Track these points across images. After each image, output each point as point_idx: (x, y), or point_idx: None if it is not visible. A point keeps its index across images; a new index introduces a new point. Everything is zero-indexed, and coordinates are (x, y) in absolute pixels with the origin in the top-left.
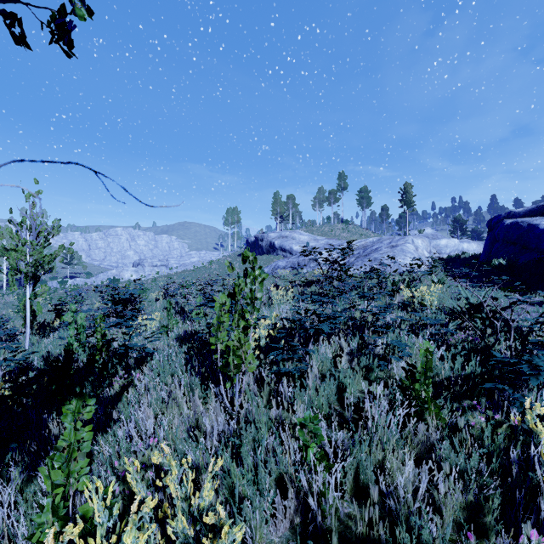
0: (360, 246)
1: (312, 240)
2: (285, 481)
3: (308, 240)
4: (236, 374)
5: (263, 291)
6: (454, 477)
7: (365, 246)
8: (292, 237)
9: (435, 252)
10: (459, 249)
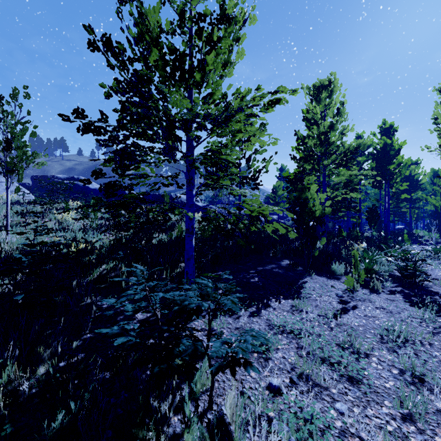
0: None
1: None
2: None
3: None
4: None
5: None
6: None
7: None
8: None
9: None
10: None
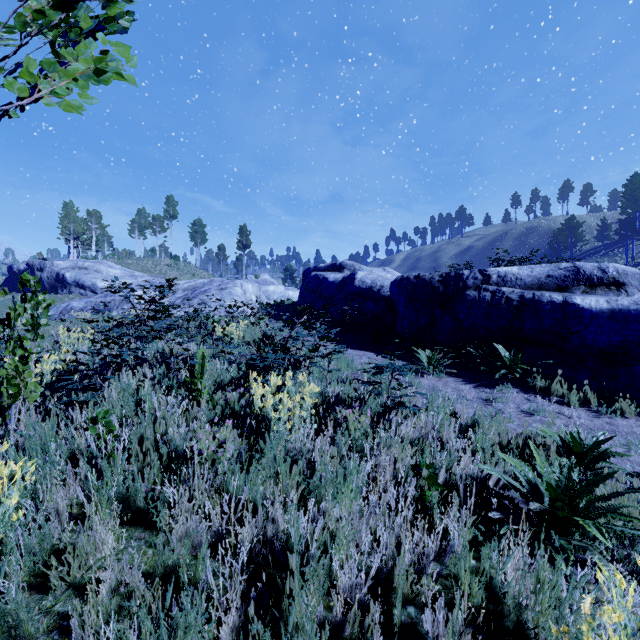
0: (190, 286)
1: (128, 275)
2: (75, 458)
3: (121, 276)
4: (12, 407)
5: (46, 339)
6: (211, 428)
7: (195, 288)
8: (97, 270)
9: (264, 298)
10: (286, 296)
